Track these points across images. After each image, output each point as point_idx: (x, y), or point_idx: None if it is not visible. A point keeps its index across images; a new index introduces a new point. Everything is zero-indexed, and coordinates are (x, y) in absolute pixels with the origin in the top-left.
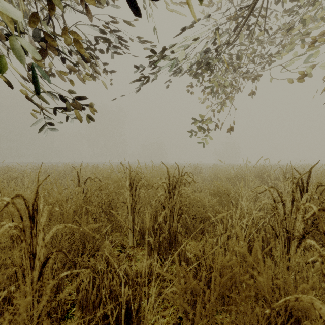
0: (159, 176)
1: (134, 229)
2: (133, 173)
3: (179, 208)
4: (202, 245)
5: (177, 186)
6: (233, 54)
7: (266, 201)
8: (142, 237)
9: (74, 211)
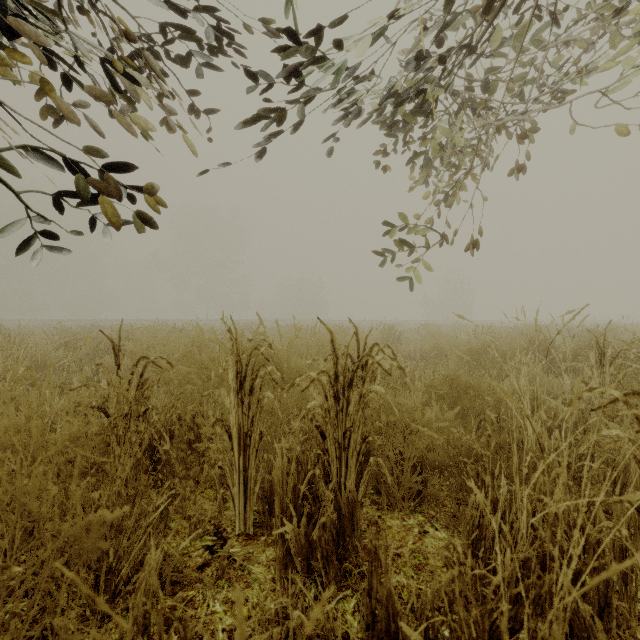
0: (311, 351)
1: (247, 489)
2: (247, 347)
3: (363, 439)
4: (447, 584)
5: (356, 378)
6: (476, 80)
7: (617, 433)
8: (269, 509)
9: (70, 458)
